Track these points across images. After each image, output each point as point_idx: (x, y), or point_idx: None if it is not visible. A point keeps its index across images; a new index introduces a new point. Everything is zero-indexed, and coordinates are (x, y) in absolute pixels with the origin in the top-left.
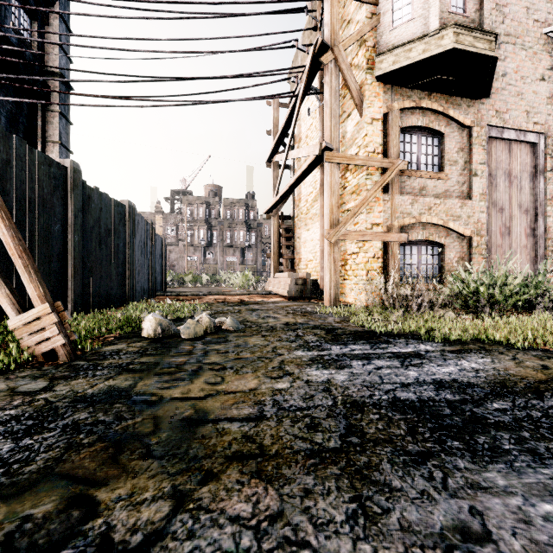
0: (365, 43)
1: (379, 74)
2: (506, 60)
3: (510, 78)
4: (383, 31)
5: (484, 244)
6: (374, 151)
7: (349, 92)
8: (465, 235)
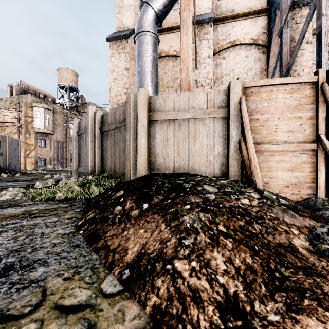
0: (31, 124)
1: (34, 131)
2: (57, 128)
3: (58, 131)
4: (35, 123)
5: (53, 159)
6: (33, 143)
7: (28, 132)
8: (50, 157)
